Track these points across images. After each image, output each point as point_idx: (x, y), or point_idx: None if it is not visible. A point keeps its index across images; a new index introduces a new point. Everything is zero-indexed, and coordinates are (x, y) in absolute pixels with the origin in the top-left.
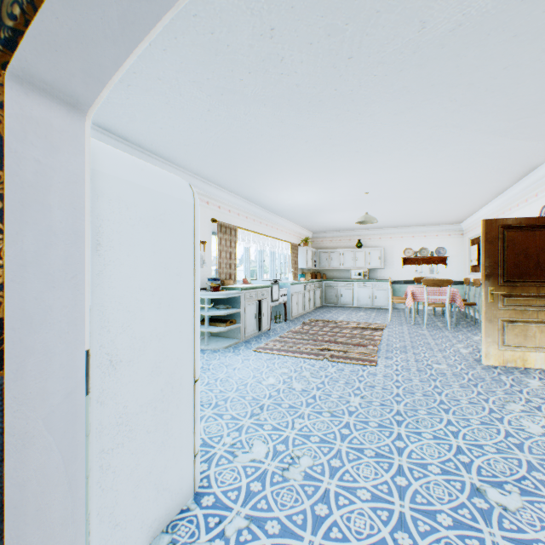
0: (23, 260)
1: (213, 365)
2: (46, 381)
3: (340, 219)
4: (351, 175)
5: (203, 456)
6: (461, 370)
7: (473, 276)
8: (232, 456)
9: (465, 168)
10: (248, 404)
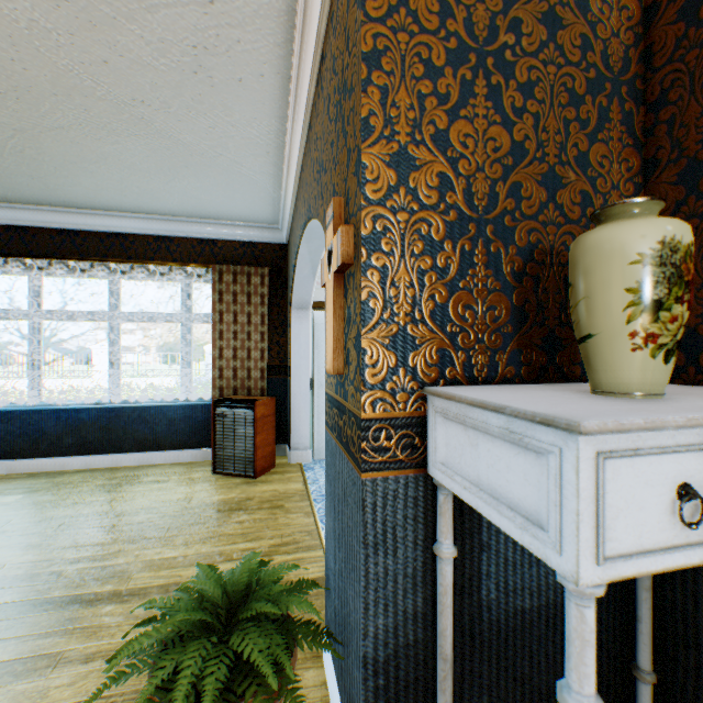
0: (295, 352)
1: None
2: (300, 383)
3: None
4: None
5: None
6: None
7: None
8: None
9: None
10: None
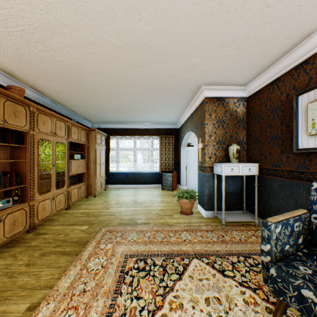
0: (181, 158)
1: None
2: (183, 167)
3: None
4: None
5: None
6: None
7: None
8: None
9: None
10: None
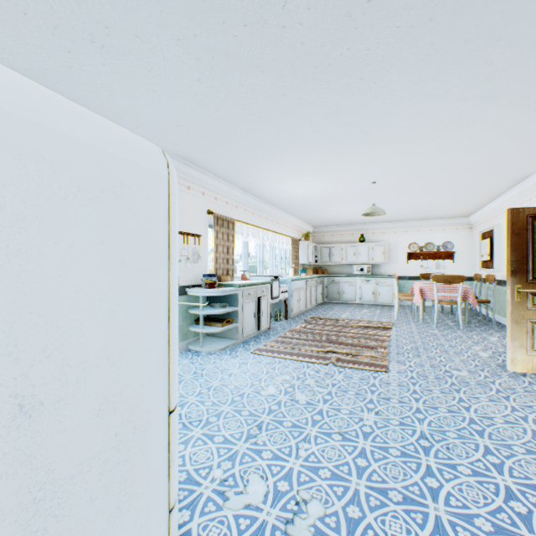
0: None
1: (207, 370)
2: None
3: (342, 212)
4: (358, 162)
5: (186, 498)
6: (486, 378)
7: (483, 272)
8: (222, 500)
9: (486, 152)
10: (244, 422)
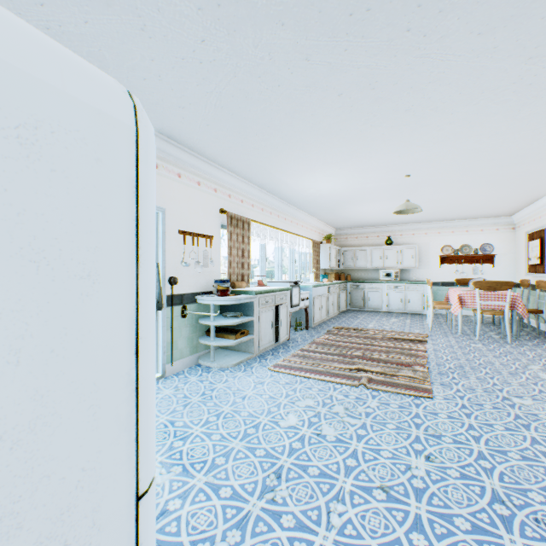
0: None
1: (217, 391)
2: None
3: (369, 212)
4: (392, 150)
5: None
6: None
7: (530, 277)
8: None
9: None
10: (258, 467)
